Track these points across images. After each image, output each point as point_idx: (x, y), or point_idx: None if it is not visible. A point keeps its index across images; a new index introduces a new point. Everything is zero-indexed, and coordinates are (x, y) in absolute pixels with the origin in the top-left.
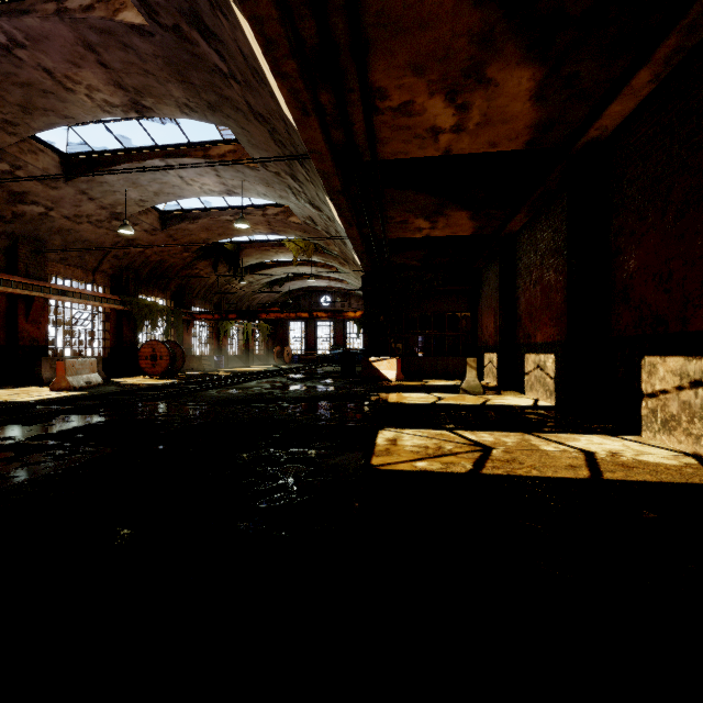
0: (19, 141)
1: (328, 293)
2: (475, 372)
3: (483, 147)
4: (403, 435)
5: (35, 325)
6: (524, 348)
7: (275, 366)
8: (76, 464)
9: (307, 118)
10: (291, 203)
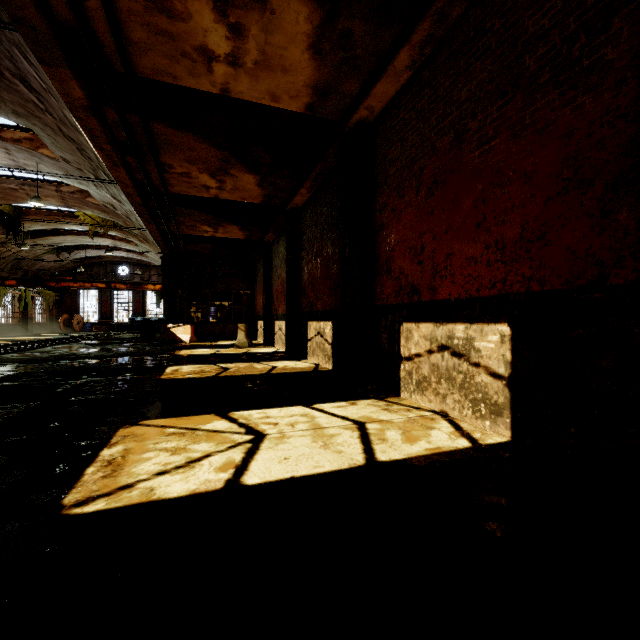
0: None
1: (127, 263)
2: (244, 333)
3: (238, 199)
4: (184, 368)
5: None
6: (275, 317)
7: (64, 334)
8: None
9: (117, 167)
10: (91, 190)
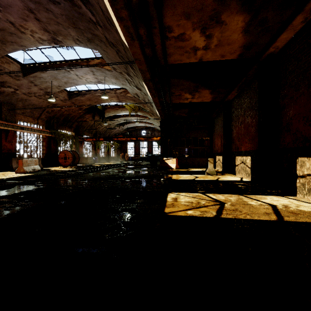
0: (1, 57)
1: (145, 129)
2: (212, 165)
3: (218, 57)
4: (180, 196)
5: (10, 143)
6: (235, 154)
7: (121, 162)
8: (15, 212)
9: (133, 41)
10: (127, 87)
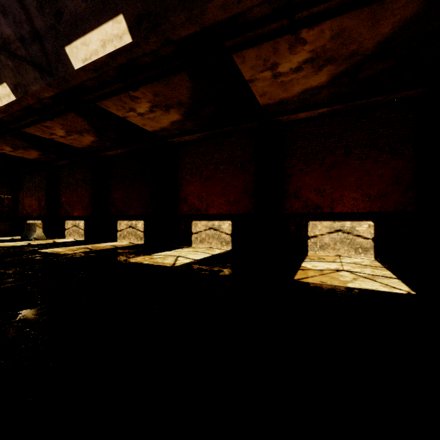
0: None
1: None
2: (41, 230)
3: (67, 143)
4: (52, 250)
5: None
6: (65, 218)
7: None
8: None
9: (1, 113)
10: None
